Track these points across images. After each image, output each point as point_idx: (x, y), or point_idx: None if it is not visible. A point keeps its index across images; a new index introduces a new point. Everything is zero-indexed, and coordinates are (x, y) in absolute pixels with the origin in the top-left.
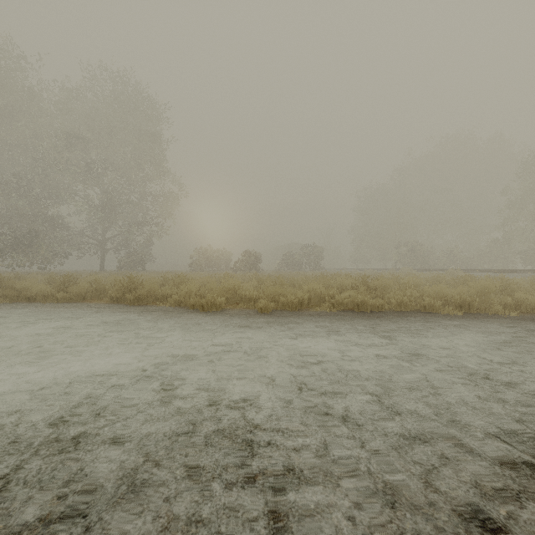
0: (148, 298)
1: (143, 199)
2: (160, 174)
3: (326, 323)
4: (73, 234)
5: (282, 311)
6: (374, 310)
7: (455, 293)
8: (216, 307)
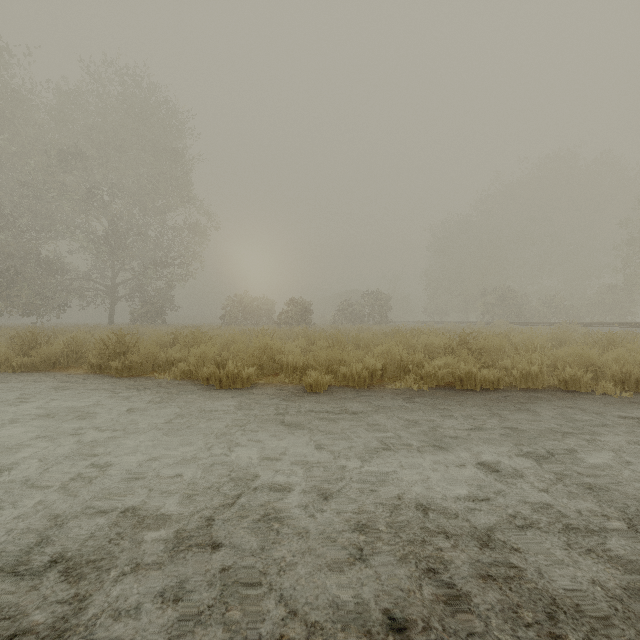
0: (144, 365)
1: (163, 233)
2: (184, 201)
3: (418, 413)
4: (74, 278)
5: (343, 388)
6: (486, 387)
7: (610, 361)
8: (241, 381)
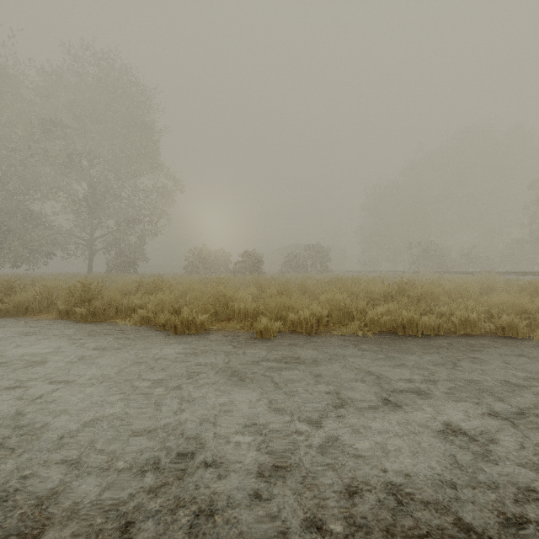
0: (108, 311)
1: (135, 195)
2: (153, 167)
3: (367, 362)
4: (58, 233)
5: (291, 334)
6: (427, 333)
7: None
8: (195, 328)
